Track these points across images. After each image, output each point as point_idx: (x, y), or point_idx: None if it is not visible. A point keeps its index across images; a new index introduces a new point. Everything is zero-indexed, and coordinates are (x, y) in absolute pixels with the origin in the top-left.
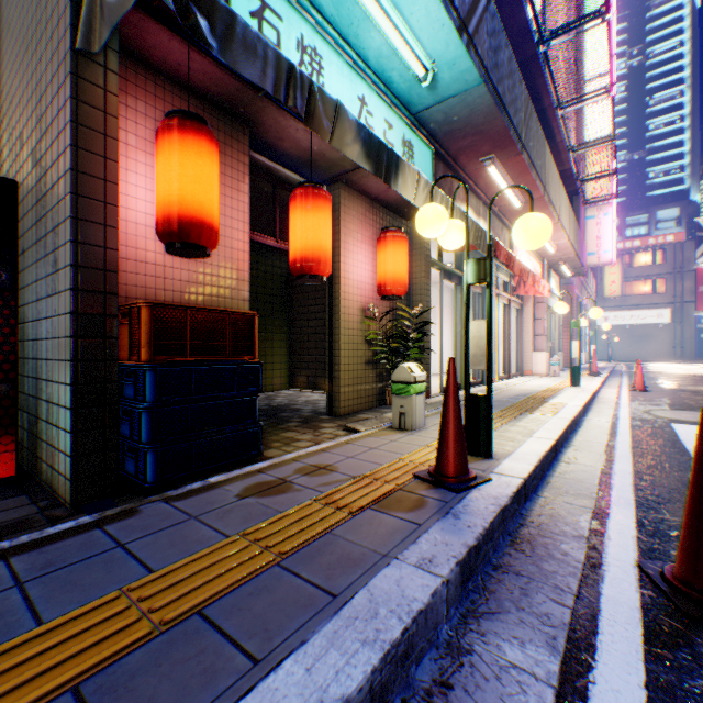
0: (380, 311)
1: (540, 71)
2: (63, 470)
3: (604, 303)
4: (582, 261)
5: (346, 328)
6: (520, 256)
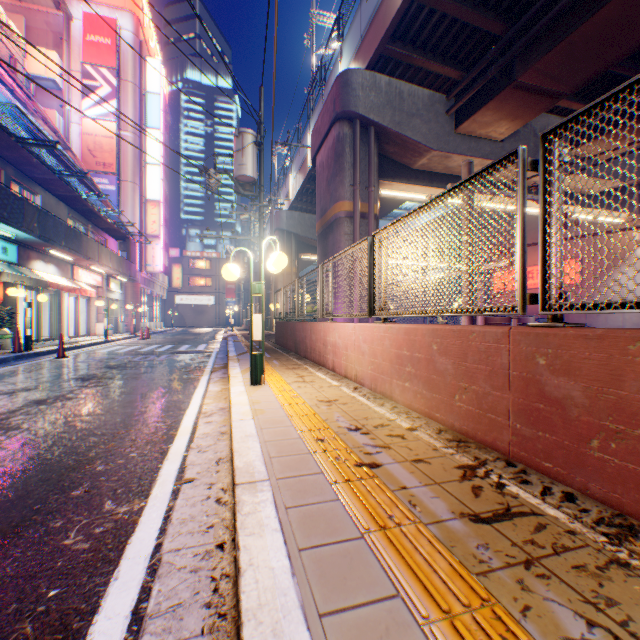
0: None
1: (86, 201)
2: None
3: (182, 289)
4: (133, 274)
5: None
6: (82, 275)
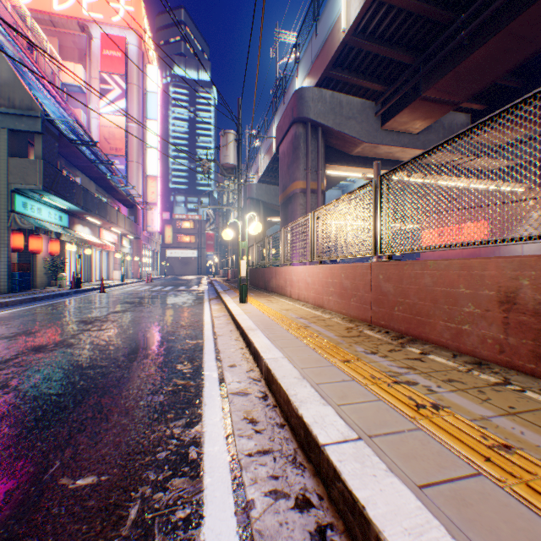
0: (50, 258)
1: (109, 180)
2: (4, 288)
3: (171, 245)
4: (139, 234)
5: (40, 264)
6: (105, 235)
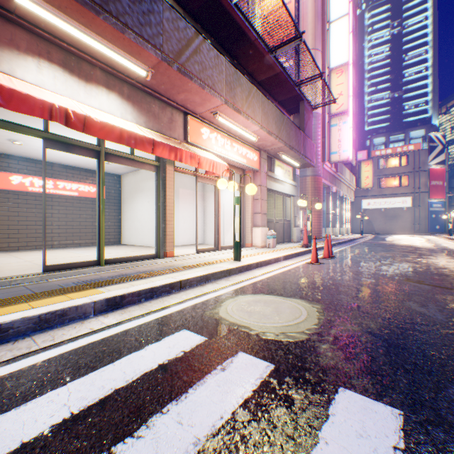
0: None
1: None
2: None
3: (367, 193)
4: (306, 154)
5: None
6: (209, 139)
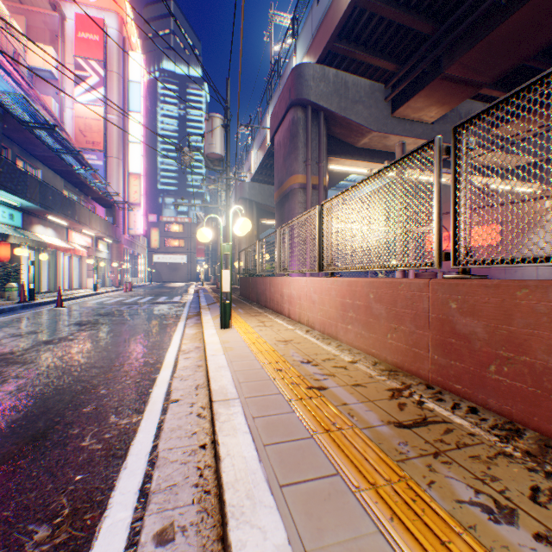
0: None
1: (78, 174)
2: None
3: (159, 250)
4: (118, 237)
5: None
6: (75, 238)
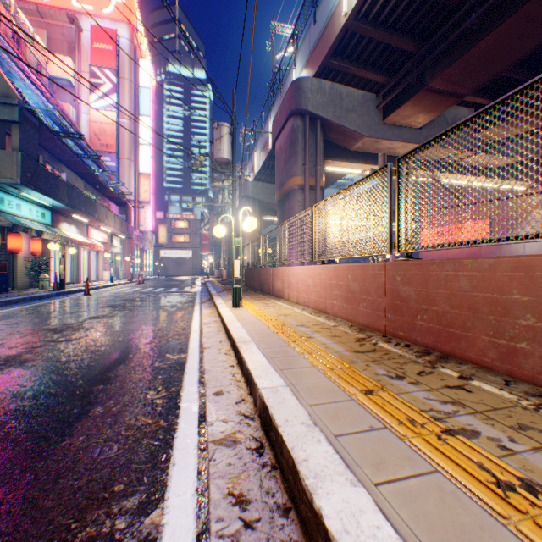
0: (32, 258)
1: (98, 176)
2: None
3: (165, 245)
4: (130, 233)
5: (21, 264)
6: (94, 234)
